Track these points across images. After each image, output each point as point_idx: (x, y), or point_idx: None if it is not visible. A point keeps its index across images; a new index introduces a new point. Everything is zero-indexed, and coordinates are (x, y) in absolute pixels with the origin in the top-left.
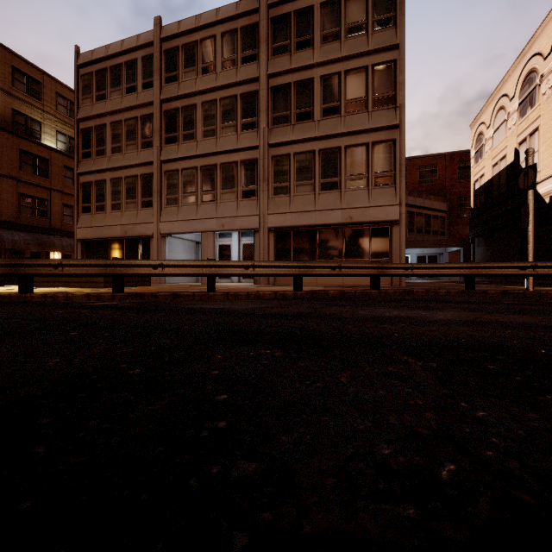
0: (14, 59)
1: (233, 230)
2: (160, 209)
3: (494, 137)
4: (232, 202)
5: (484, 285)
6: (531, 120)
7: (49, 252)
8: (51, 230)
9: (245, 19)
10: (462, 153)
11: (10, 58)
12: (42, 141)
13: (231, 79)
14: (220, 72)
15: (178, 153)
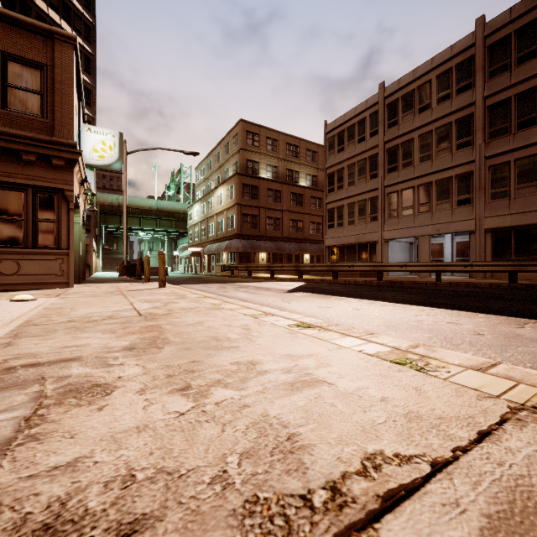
0: (287, 138)
1: (447, 233)
2: (384, 221)
3: None
4: (446, 210)
5: None
6: None
7: (303, 254)
8: (304, 240)
9: (459, 57)
10: None
11: (285, 138)
12: (299, 183)
13: (446, 111)
14: (435, 107)
15: (398, 178)
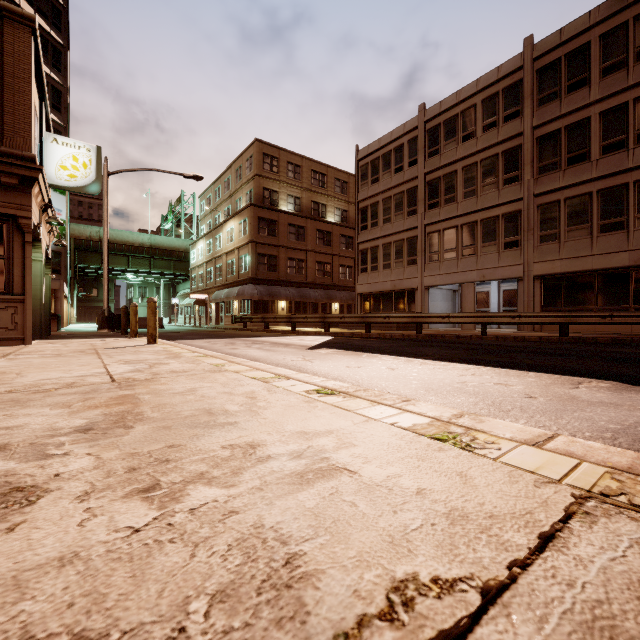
0: (312, 165)
1: (494, 280)
2: (424, 265)
3: None
4: (493, 254)
5: None
6: None
7: (332, 303)
8: (333, 286)
9: (507, 80)
10: None
11: (310, 164)
12: (327, 219)
13: (492, 141)
14: (480, 136)
15: (440, 216)
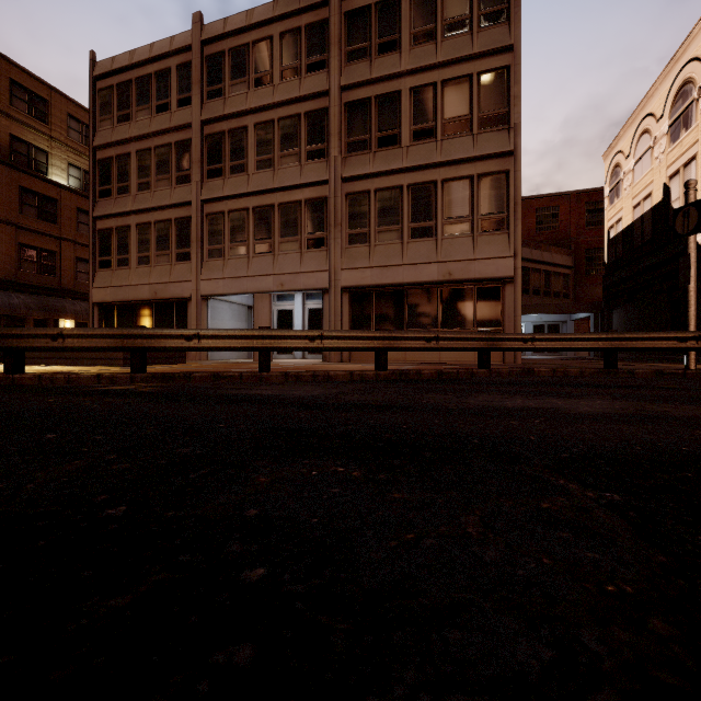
0: (12, 70)
1: (295, 291)
2: (201, 263)
3: (636, 170)
4: (294, 254)
5: (625, 363)
6: (686, 146)
7: (58, 319)
8: (60, 291)
9: (311, 14)
10: (592, 191)
11: (8, 68)
12: (49, 177)
13: (293, 93)
14: (278, 83)
15: (224, 190)
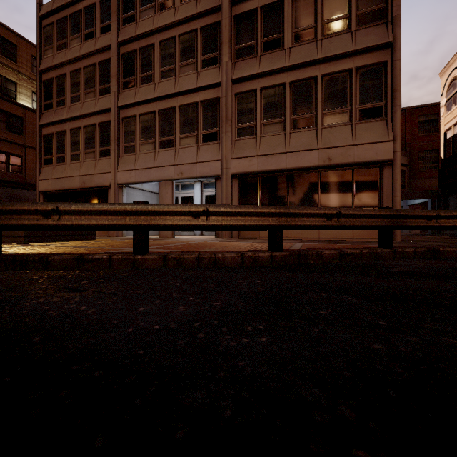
0: None
1: (192, 178)
2: (118, 157)
3: None
4: (191, 147)
5: None
6: None
7: None
8: (25, 185)
9: None
10: (423, 107)
11: None
12: (18, 101)
13: (190, 12)
14: (179, 5)
15: (136, 97)
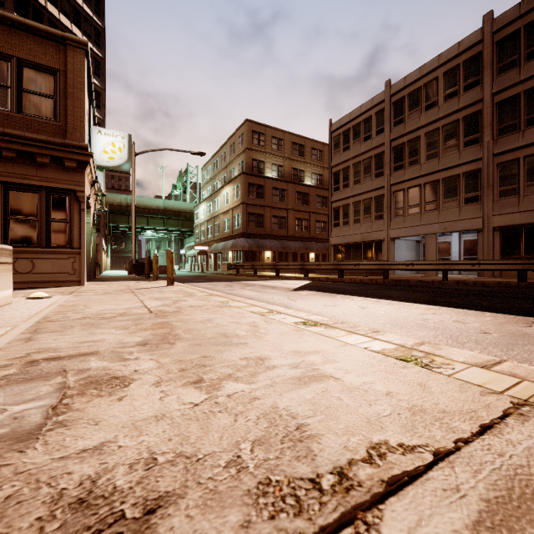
0: (292, 138)
1: (455, 232)
2: (390, 220)
3: None
4: (454, 208)
5: None
6: None
7: (309, 253)
8: (310, 239)
9: (467, 53)
10: None
11: (291, 137)
12: (304, 182)
13: (453, 108)
14: (442, 104)
15: (404, 176)
